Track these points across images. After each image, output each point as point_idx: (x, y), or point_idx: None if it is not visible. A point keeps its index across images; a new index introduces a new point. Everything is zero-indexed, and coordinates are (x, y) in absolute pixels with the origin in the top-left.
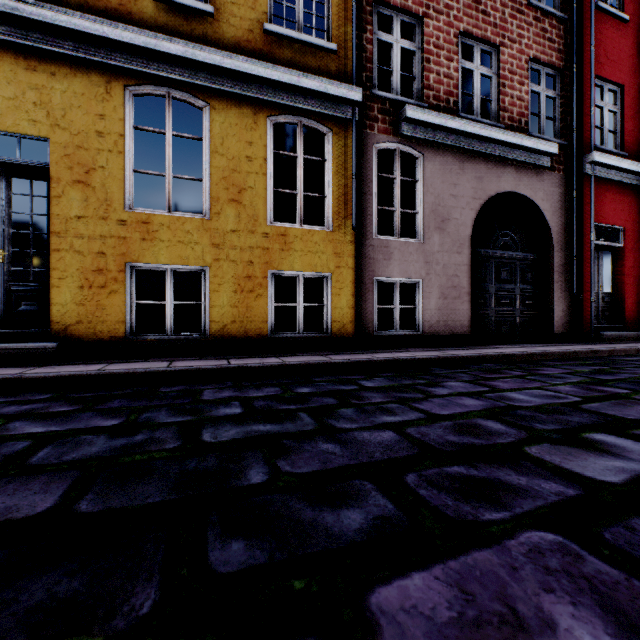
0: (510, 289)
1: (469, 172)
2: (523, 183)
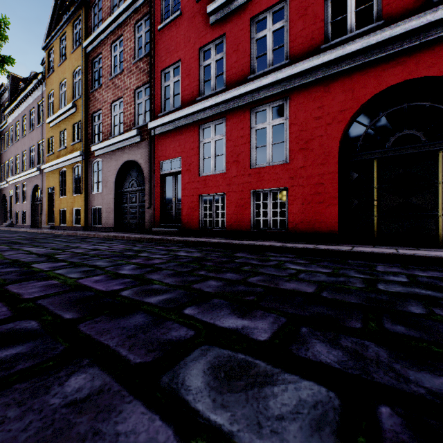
0: (134, 206)
1: (114, 159)
2: (132, 154)
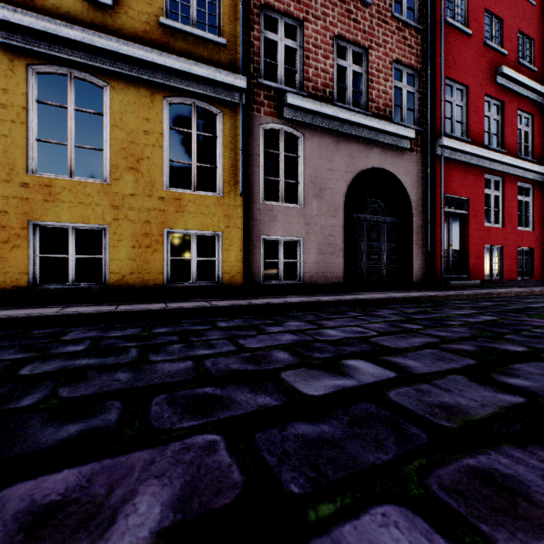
0: (378, 246)
1: (343, 150)
2: (388, 161)
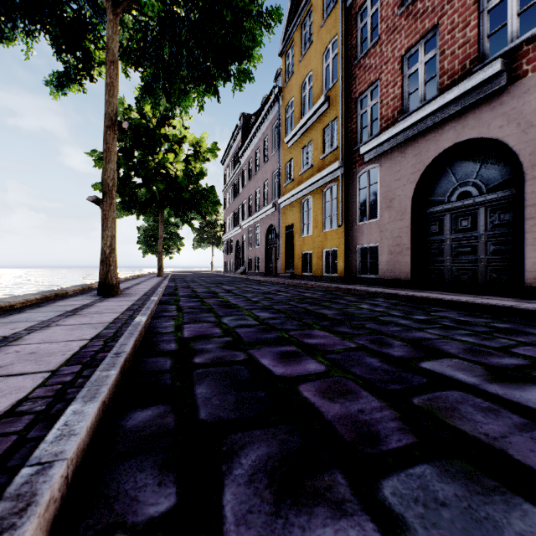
0: (468, 237)
1: (409, 155)
2: (468, 127)
